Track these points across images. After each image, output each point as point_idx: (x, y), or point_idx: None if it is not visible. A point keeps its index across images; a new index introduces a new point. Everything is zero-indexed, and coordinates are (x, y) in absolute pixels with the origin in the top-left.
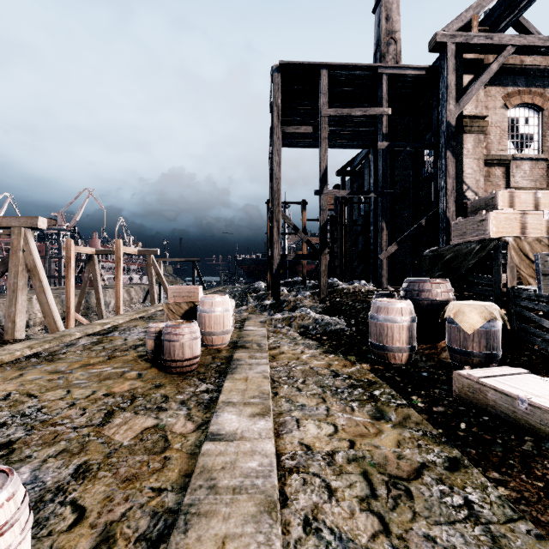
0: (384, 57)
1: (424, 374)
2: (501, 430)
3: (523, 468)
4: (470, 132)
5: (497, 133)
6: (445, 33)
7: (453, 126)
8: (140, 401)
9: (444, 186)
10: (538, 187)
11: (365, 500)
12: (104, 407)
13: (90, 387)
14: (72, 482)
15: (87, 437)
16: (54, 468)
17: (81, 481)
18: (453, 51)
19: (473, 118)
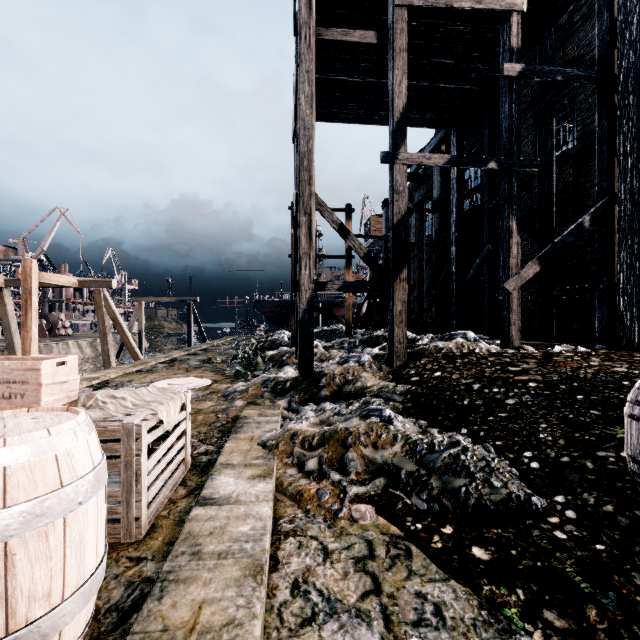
0: None
1: None
2: None
3: None
4: None
5: None
6: None
7: None
8: None
9: (635, 147)
10: None
11: None
12: None
13: None
14: None
15: None
16: None
17: None
18: None
19: None
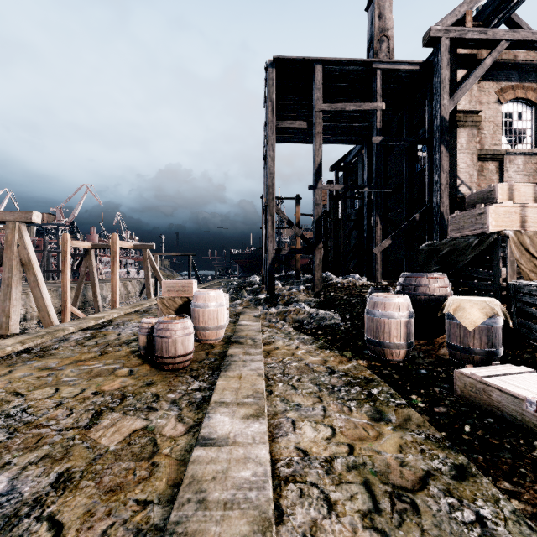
0: (377, 54)
1: (422, 371)
2: (508, 433)
3: (536, 478)
4: (464, 127)
5: (490, 128)
6: (439, 27)
7: (447, 121)
8: (130, 400)
9: (438, 181)
10: (531, 181)
11: (368, 515)
12: (92, 407)
13: (79, 385)
14: (51, 493)
15: (71, 441)
16: (34, 477)
17: (62, 492)
18: (447, 45)
19: (466, 113)
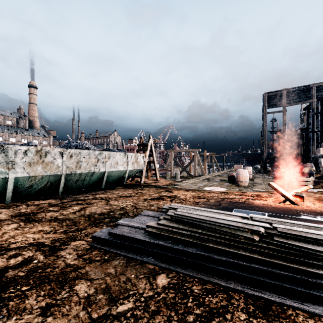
0: None
1: None
2: None
3: None
4: None
5: None
6: None
7: None
8: None
9: None
10: None
11: None
12: None
13: None
14: None
15: None
16: None
17: None
18: None
19: None
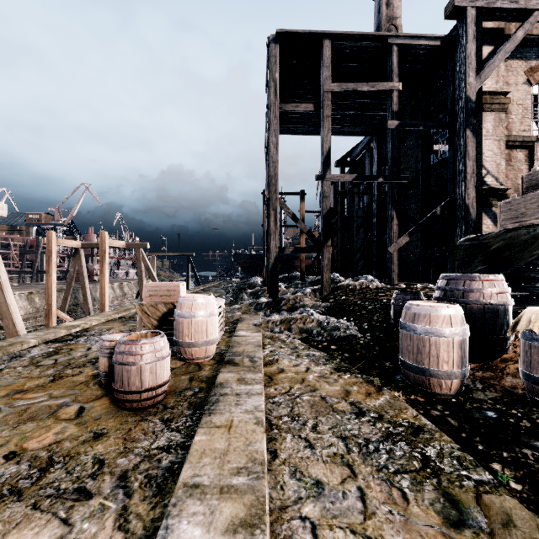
0: None
1: (490, 414)
2: None
3: None
4: (490, 110)
5: (518, 112)
6: None
7: (473, 101)
8: (56, 471)
9: (463, 169)
10: None
11: None
12: None
13: None
14: None
15: None
16: None
17: None
18: (473, 16)
19: (493, 95)
